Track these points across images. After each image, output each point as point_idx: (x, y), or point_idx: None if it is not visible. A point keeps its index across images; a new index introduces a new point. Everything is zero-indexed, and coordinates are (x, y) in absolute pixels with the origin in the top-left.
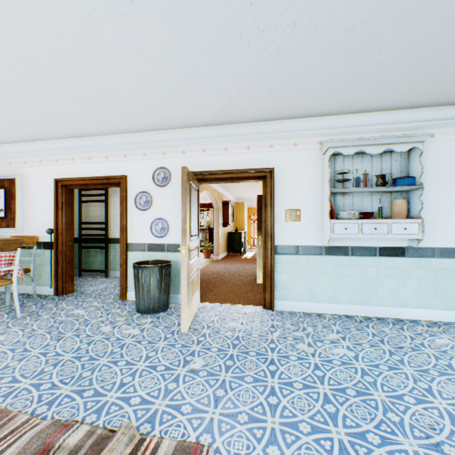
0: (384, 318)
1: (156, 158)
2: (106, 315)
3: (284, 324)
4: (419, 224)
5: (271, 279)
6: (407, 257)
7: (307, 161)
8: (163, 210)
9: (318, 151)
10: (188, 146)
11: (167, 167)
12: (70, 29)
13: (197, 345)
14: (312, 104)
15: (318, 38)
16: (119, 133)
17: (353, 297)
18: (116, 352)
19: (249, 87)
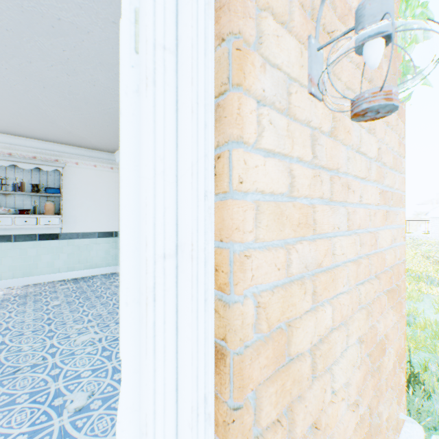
0: (42, 283)
1: None
2: None
3: None
4: (60, 218)
5: None
6: (61, 240)
7: None
8: None
9: None
10: None
11: None
12: None
13: None
14: None
15: None
16: None
17: (17, 272)
18: None
19: None
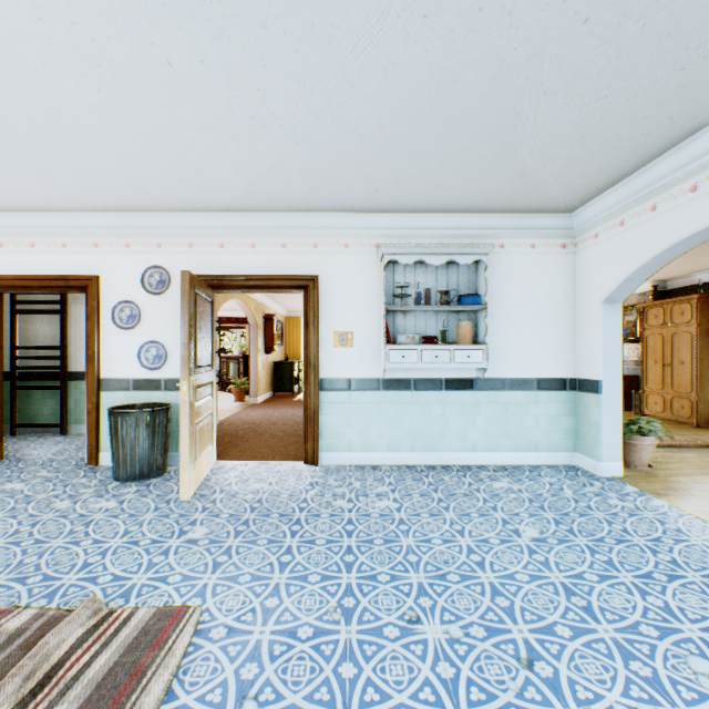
0: (450, 466)
1: (148, 252)
2: (62, 487)
3: (327, 480)
4: (483, 351)
5: (315, 424)
6: (476, 391)
7: (361, 269)
8: (159, 330)
9: (375, 256)
10: (197, 238)
11: (165, 266)
12: (6, 80)
13: (202, 513)
14: (362, 198)
15: (347, 132)
16: (85, 210)
17: (417, 442)
18: (78, 531)
19: (276, 172)
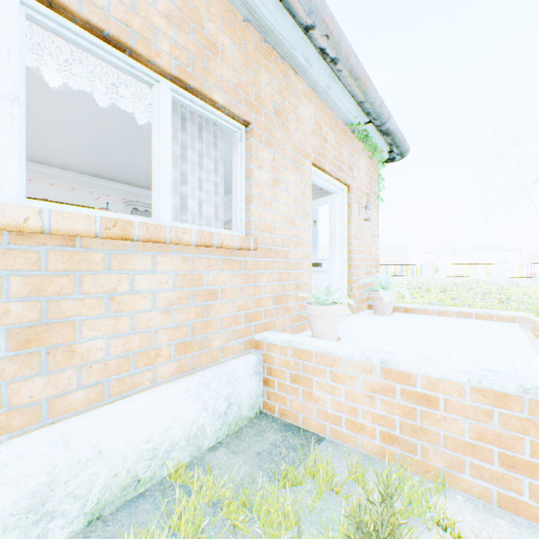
0: None
1: None
2: None
3: None
4: None
5: None
6: None
7: (117, 208)
8: None
9: (123, 203)
10: None
11: None
12: None
13: None
14: (125, 179)
15: (142, 167)
16: None
17: None
18: None
19: (97, 164)
